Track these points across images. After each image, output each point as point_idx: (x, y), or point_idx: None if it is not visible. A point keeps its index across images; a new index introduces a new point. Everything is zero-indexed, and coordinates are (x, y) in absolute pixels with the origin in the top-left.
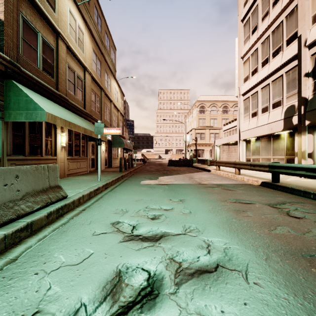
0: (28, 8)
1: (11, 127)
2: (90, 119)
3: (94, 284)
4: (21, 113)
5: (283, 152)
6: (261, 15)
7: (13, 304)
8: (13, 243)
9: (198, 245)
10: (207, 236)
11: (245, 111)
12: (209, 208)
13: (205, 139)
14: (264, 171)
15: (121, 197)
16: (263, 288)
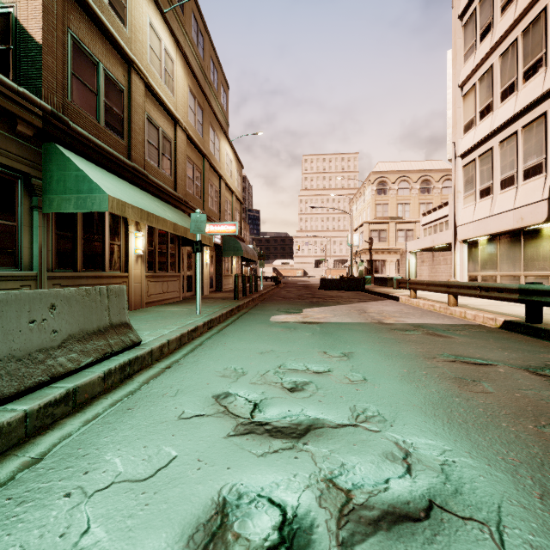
0: (82, 22)
1: (54, 222)
2: (184, 209)
3: (171, 529)
4: (69, 199)
5: (547, 264)
6: (500, 2)
7: None
8: (40, 427)
9: (384, 451)
10: (402, 432)
11: (467, 186)
12: (401, 372)
13: (387, 242)
14: (509, 299)
15: (235, 345)
16: None
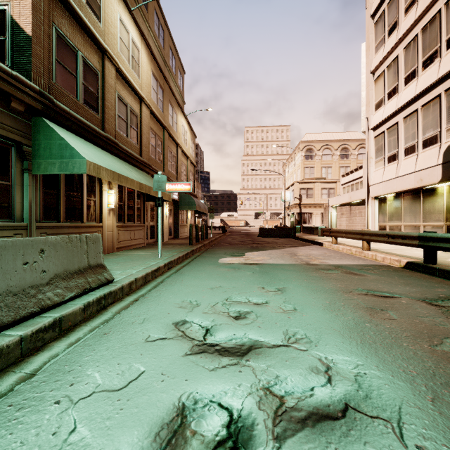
0: (64, 18)
1: (41, 182)
2: (148, 171)
3: (141, 428)
4: (54, 163)
5: (441, 216)
6: (404, 5)
7: None
8: (33, 349)
9: (310, 366)
10: (325, 351)
11: (377, 153)
12: (324, 303)
13: (313, 198)
14: (411, 245)
15: (190, 282)
16: None
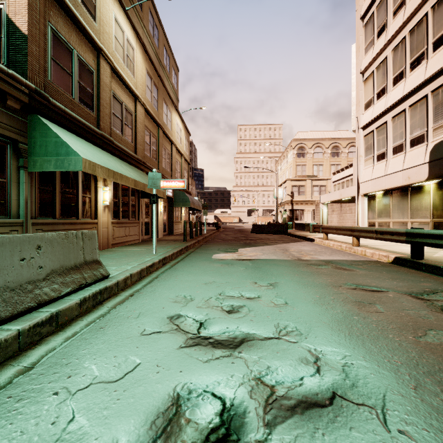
0: (60, 17)
1: (37, 179)
2: (142, 168)
3: (138, 417)
4: (50, 160)
5: (428, 213)
6: (392, 8)
7: None
8: (30, 343)
9: (300, 357)
10: (314, 343)
11: (367, 152)
12: (314, 297)
13: (305, 195)
14: (398, 241)
15: (184, 277)
16: (416, 441)
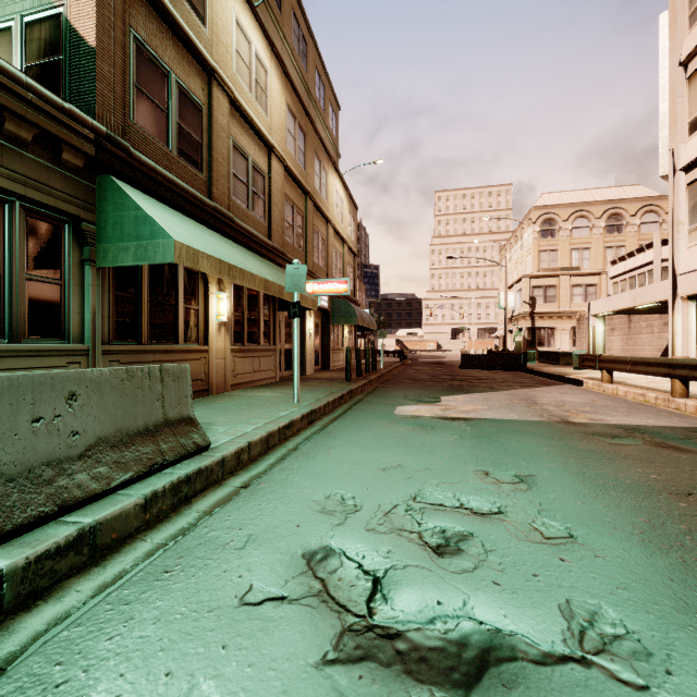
0: (149, 20)
1: (112, 280)
2: (281, 262)
3: None
4: (127, 248)
5: None
6: None
7: None
8: (29, 594)
9: None
10: None
11: (695, 214)
12: (637, 523)
13: (557, 302)
14: None
15: (344, 453)
16: None
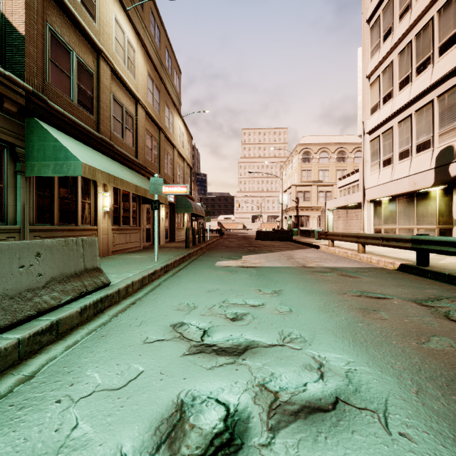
0: (58, 17)
1: (35, 184)
2: (144, 173)
3: (142, 423)
4: (48, 165)
5: (434, 219)
6: (398, 11)
7: (21, 451)
8: (30, 352)
9: (304, 363)
10: (318, 349)
11: (373, 157)
12: (319, 305)
13: (310, 201)
14: (404, 247)
15: (187, 285)
16: (416, 443)
